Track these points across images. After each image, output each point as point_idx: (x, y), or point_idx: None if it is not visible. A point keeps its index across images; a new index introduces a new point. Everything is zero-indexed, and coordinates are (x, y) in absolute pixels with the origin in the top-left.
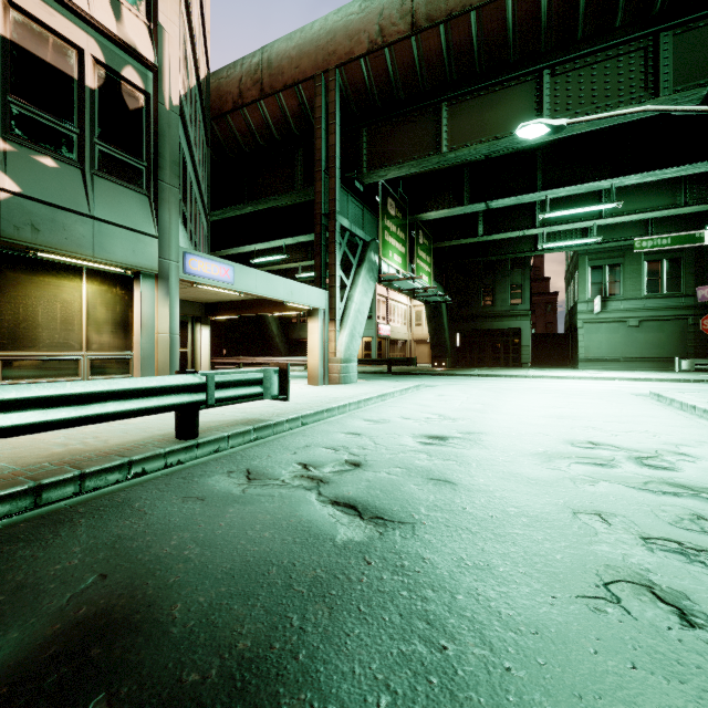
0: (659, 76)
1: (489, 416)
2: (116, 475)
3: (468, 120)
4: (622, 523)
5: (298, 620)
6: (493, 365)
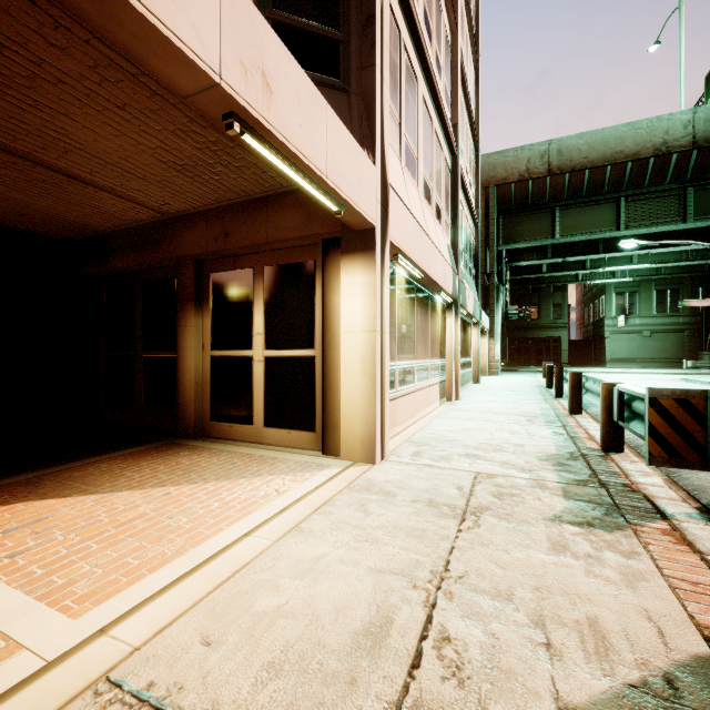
0: (686, 211)
1: None
2: None
3: (573, 220)
4: None
5: None
6: (537, 365)
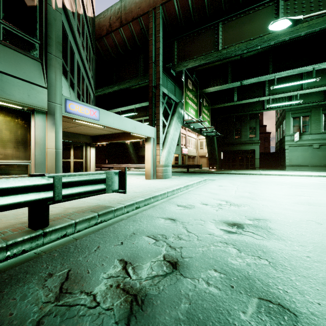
0: None
1: (260, 202)
2: None
3: (234, 31)
4: None
5: None
6: (240, 168)
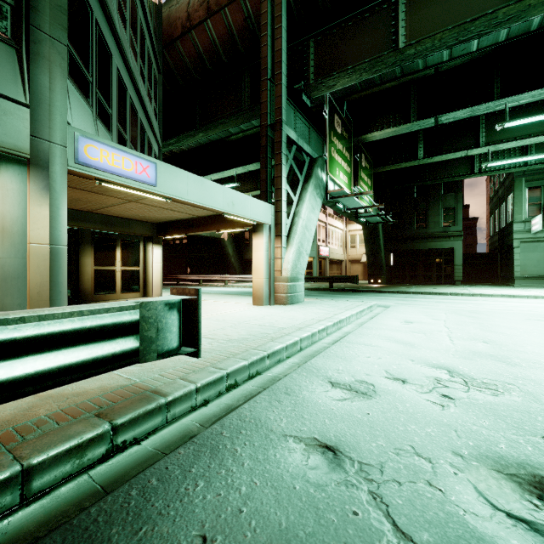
0: None
1: (538, 376)
2: None
3: (431, 8)
4: None
5: None
6: (426, 282)
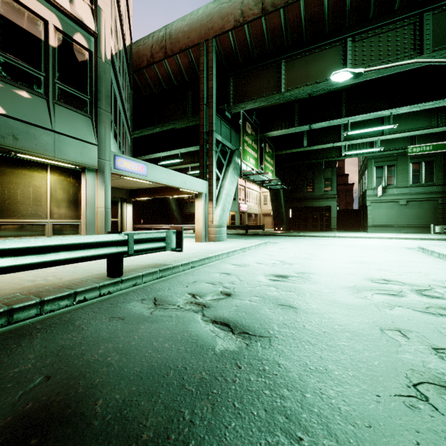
0: (423, 41)
1: (314, 262)
2: (66, 301)
3: (298, 71)
4: (417, 337)
5: (188, 414)
6: (313, 230)
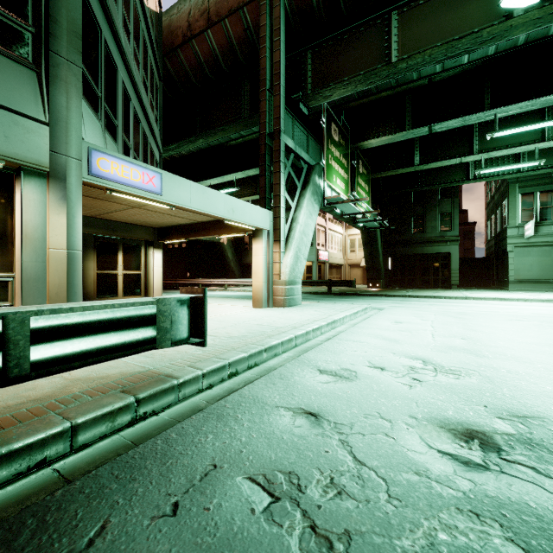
0: None
1: (499, 365)
2: None
3: (421, 25)
4: None
5: None
6: (423, 286)
